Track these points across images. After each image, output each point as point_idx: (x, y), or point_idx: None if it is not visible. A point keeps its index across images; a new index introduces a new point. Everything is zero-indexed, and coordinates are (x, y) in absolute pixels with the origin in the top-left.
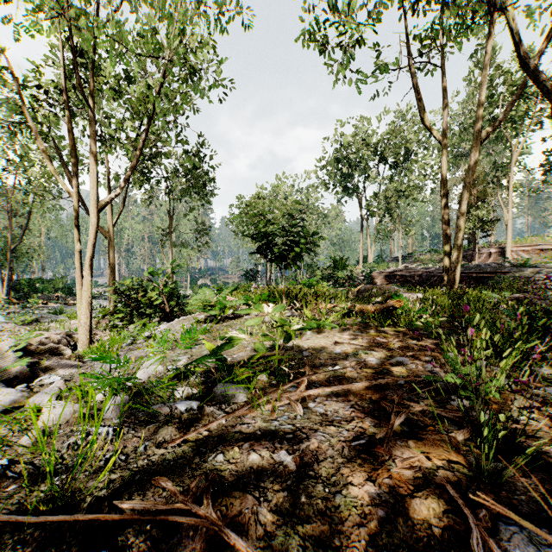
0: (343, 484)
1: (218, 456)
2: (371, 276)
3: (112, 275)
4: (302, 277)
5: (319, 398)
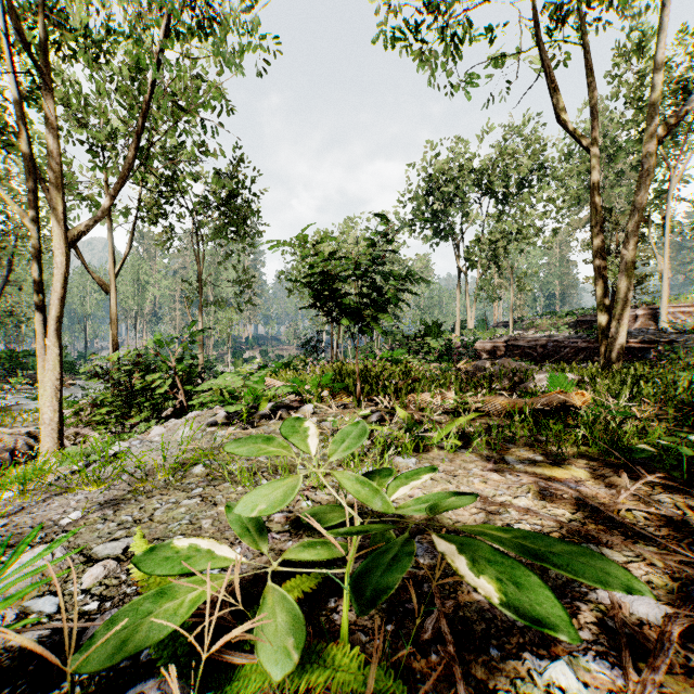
0: None
1: None
2: (474, 347)
3: (114, 346)
4: (379, 348)
5: None
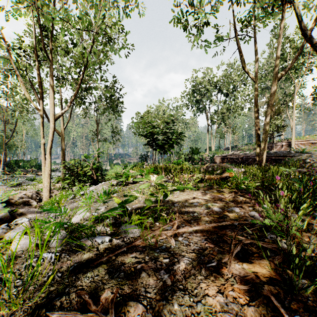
0: (202, 295)
1: (120, 274)
2: (213, 158)
3: (63, 158)
4: (173, 159)
5: (185, 234)
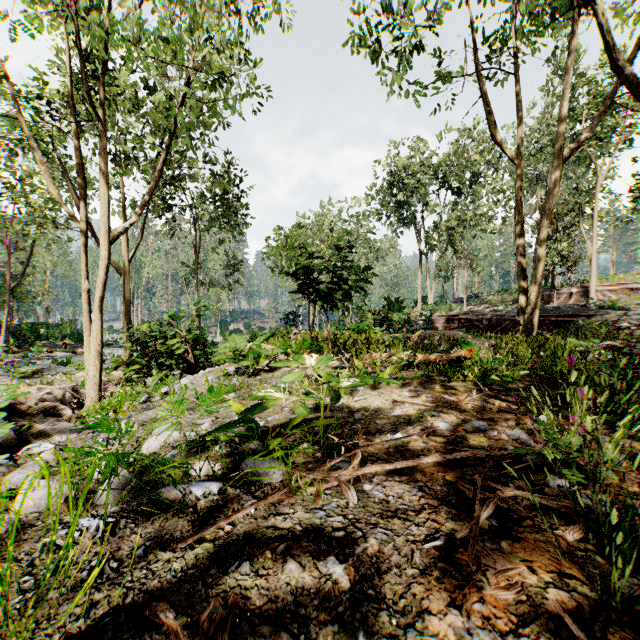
0: (417, 611)
1: (243, 565)
2: (431, 320)
3: (128, 319)
4: (350, 321)
5: (377, 477)
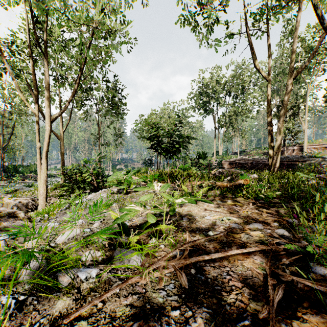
0: None
1: None
2: (221, 163)
3: (62, 163)
4: (179, 164)
5: (199, 263)
